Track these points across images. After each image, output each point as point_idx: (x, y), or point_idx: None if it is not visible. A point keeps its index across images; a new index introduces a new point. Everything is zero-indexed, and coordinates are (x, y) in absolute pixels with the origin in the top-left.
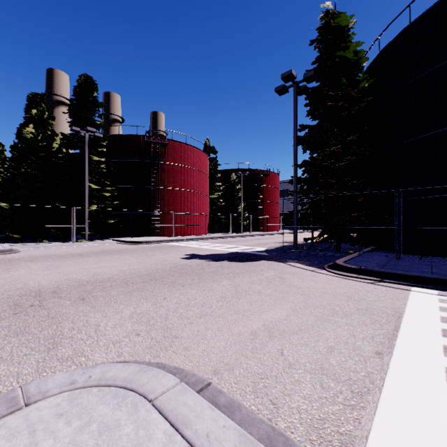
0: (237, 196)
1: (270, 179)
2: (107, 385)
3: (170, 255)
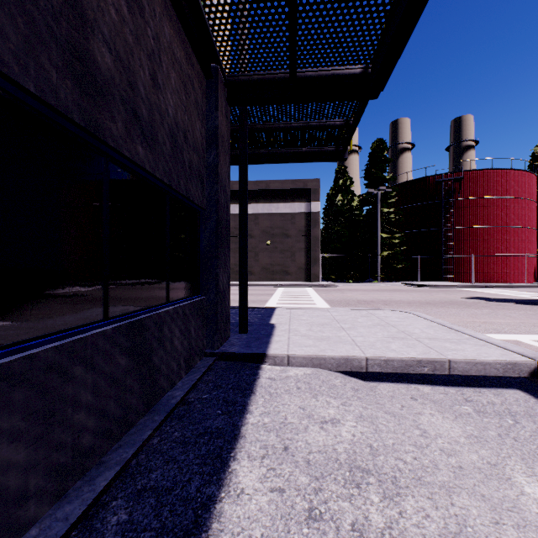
0: None
1: None
2: (400, 311)
3: (451, 296)
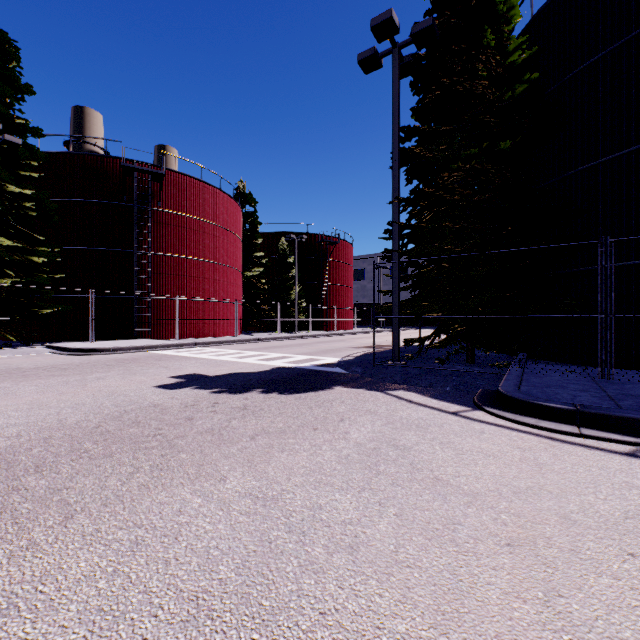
0: (288, 274)
1: (340, 250)
2: None
3: (136, 380)
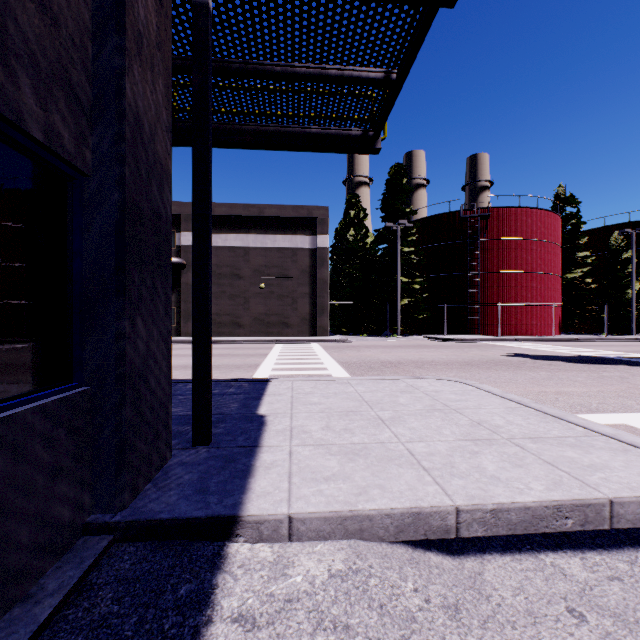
0: (623, 271)
1: None
2: (449, 380)
3: (488, 353)
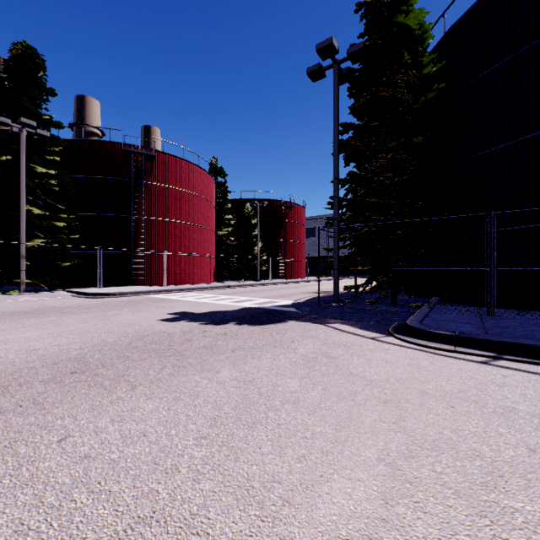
0: (252, 233)
1: (295, 212)
2: None
3: (143, 316)
